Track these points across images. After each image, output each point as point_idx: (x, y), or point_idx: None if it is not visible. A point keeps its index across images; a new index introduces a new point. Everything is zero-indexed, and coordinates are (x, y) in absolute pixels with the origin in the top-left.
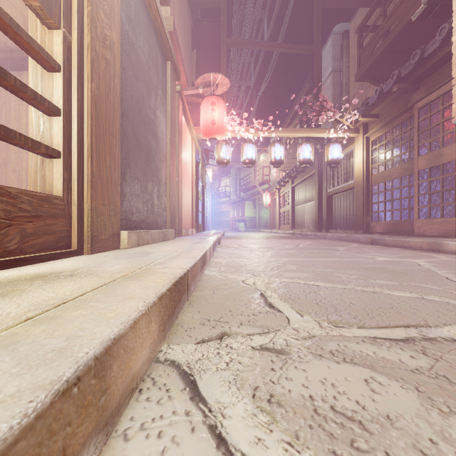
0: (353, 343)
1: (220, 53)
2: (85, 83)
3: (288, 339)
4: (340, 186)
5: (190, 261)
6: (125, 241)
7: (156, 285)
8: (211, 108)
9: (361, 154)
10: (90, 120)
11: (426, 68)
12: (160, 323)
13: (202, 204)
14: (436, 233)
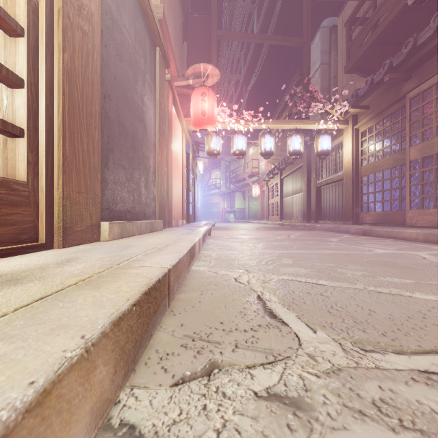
0: (401, 384)
1: (210, 46)
2: (55, 53)
3: (305, 375)
4: (329, 177)
5: (174, 256)
6: (106, 232)
7: (117, 297)
8: (202, 99)
9: (351, 146)
10: (62, 96)
11: (419, 56)
12: (118, 359)
13: (193, 196)
14: (429, 224)
